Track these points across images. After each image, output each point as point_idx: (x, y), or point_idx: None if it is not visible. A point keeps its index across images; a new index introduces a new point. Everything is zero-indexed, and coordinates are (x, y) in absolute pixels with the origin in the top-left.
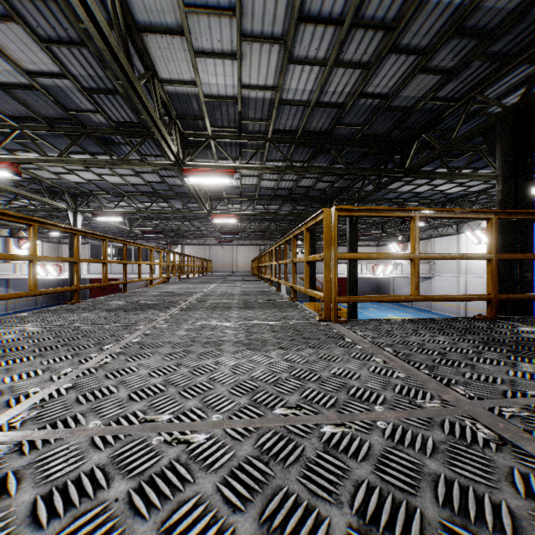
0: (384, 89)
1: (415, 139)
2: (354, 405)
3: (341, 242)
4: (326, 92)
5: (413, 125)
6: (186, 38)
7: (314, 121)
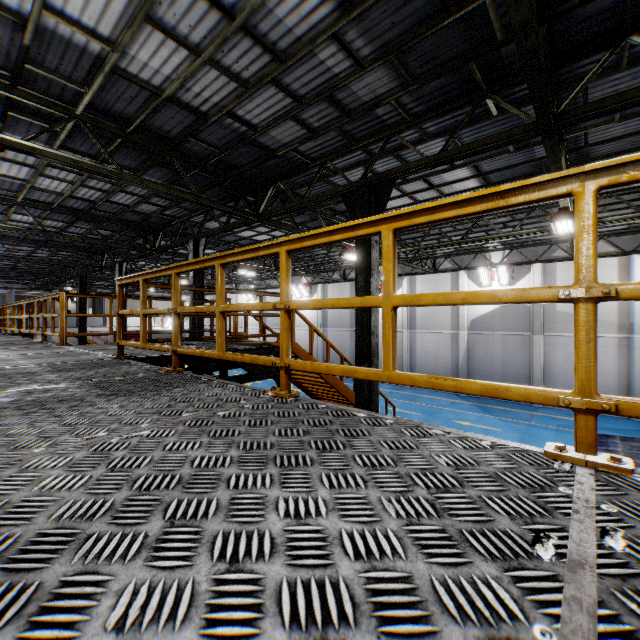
0: (125, 202)
1: (161, 229)
2: (53, 352)
3: (128, 292)
4: (78, 193)
5: (157, 222)
6: None
7: (70, 203)
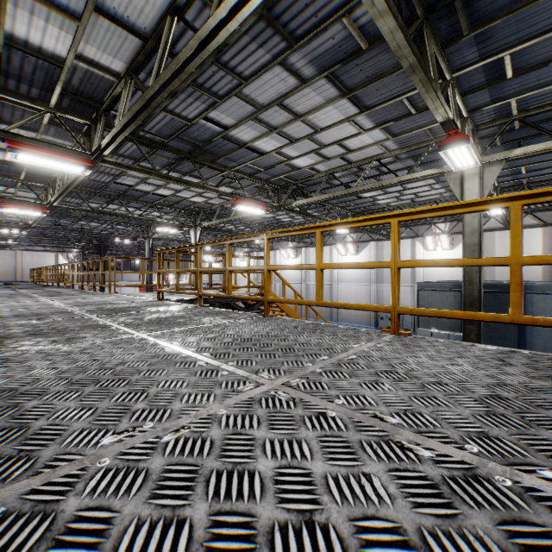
0: None
1: None
2: None
3: None
4: None
5: None
6: (94, 6)
7: None
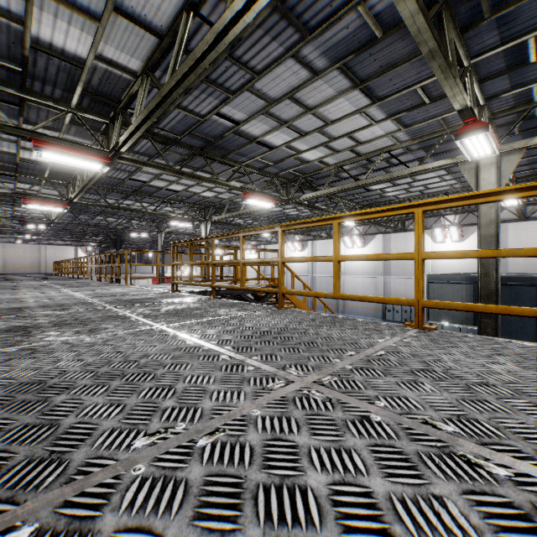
0: None
1: None
2: None
3: None
4: None
5: None
6: (114, 6)
7: None
